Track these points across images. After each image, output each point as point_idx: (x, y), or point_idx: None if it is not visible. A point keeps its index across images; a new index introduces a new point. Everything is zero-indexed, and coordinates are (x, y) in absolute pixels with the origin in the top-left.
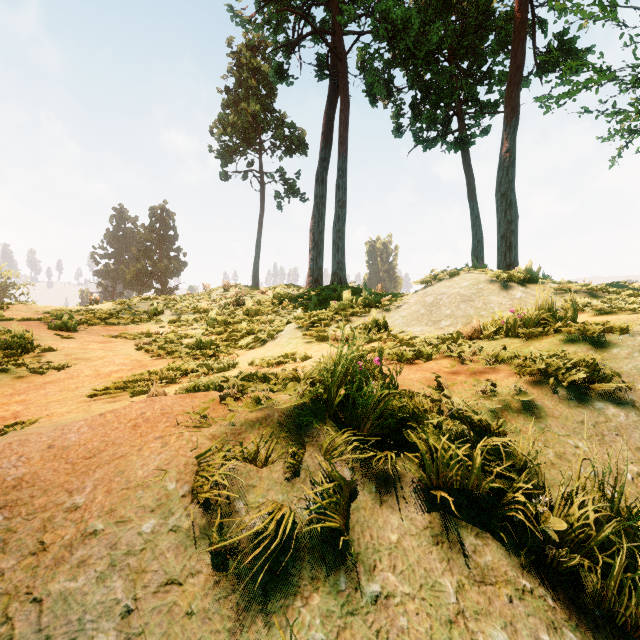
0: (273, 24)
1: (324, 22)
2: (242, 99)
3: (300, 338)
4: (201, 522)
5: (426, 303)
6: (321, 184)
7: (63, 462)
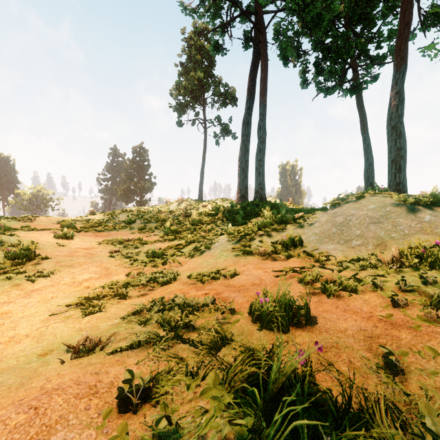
0: (212, 12)
1: (249, 6)
2: (191, 69)
3: (230, 250)
4: None
5: (336, 223)
6: (247, 126)
7: None
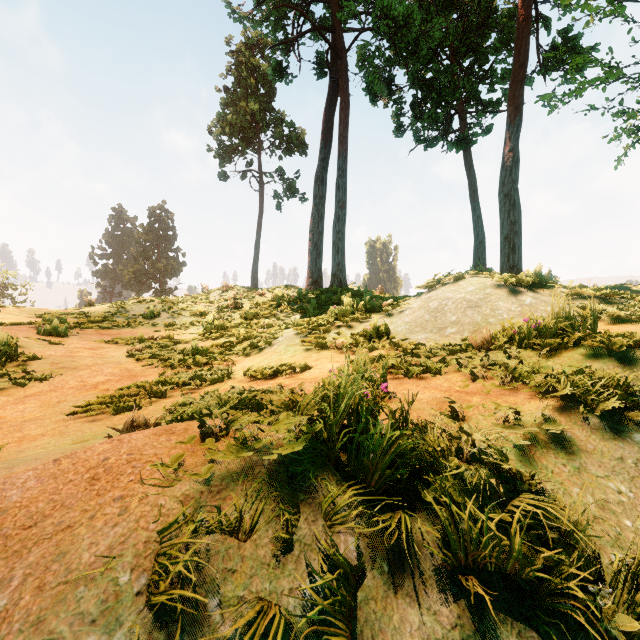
0: (272, 21)
1: (324, 19)
2: (241, 98)
3: (298, 345)
4: (159, 636)
5: (430, 308)
6: (321, 184)
7: None
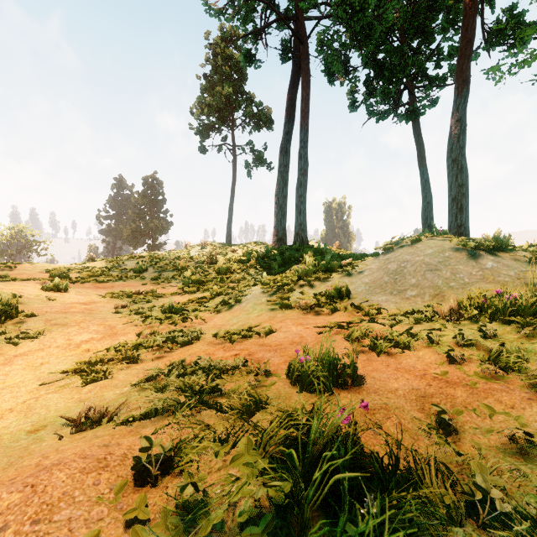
0: (243, 15)
1: (287, 10)
2: (217, 83)
3: (265, 304)
4: None
5: (389, 270)
6: (285, 154)
7: None
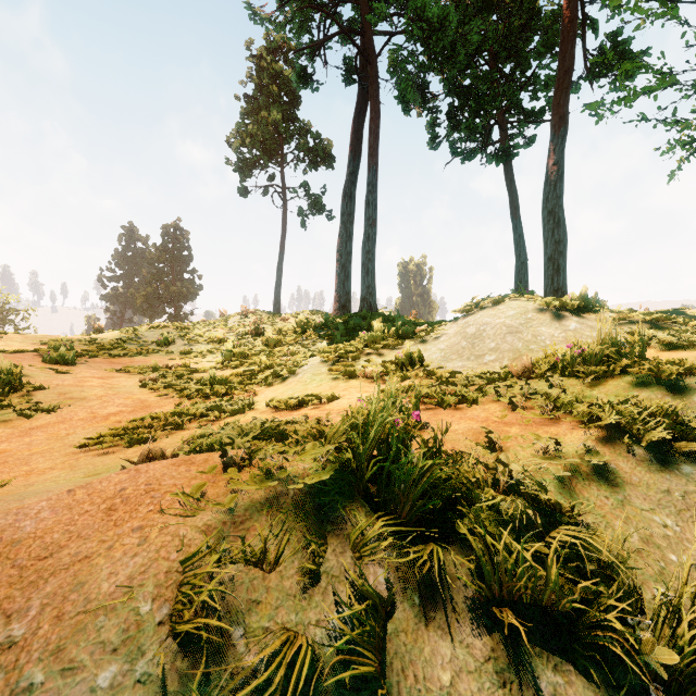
0: (296, 24)
1: (352, 21)
2: (262, 107)
3: (325, 374)
4: (182, 665)
5: (467, 334)
6: (349, 200)
7: (8, 565)
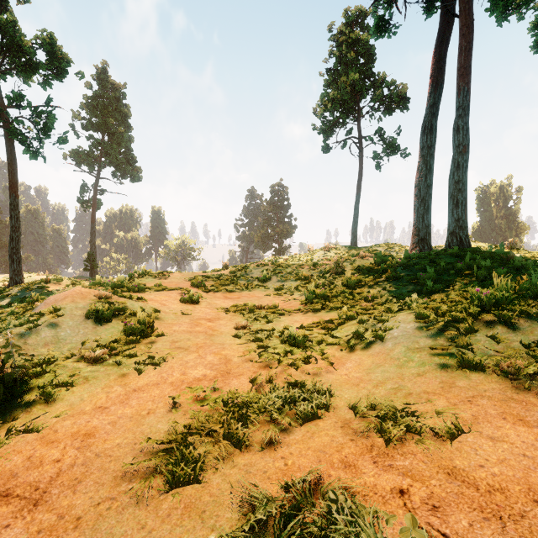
0: None
1: None
2: (341, 74)
3: (426, 351)
4: None
5: None
6: (429, 133)
7: None
